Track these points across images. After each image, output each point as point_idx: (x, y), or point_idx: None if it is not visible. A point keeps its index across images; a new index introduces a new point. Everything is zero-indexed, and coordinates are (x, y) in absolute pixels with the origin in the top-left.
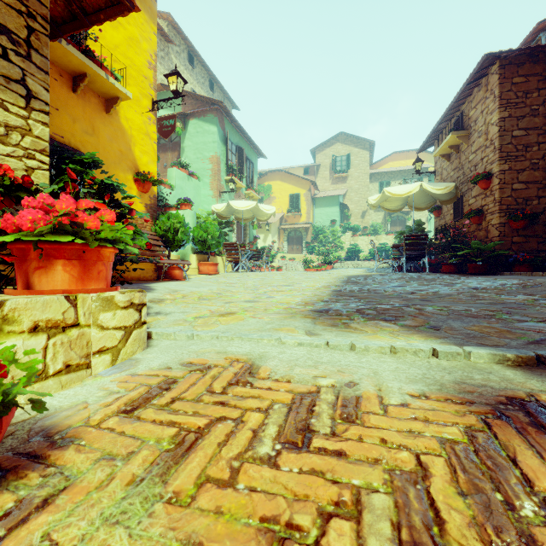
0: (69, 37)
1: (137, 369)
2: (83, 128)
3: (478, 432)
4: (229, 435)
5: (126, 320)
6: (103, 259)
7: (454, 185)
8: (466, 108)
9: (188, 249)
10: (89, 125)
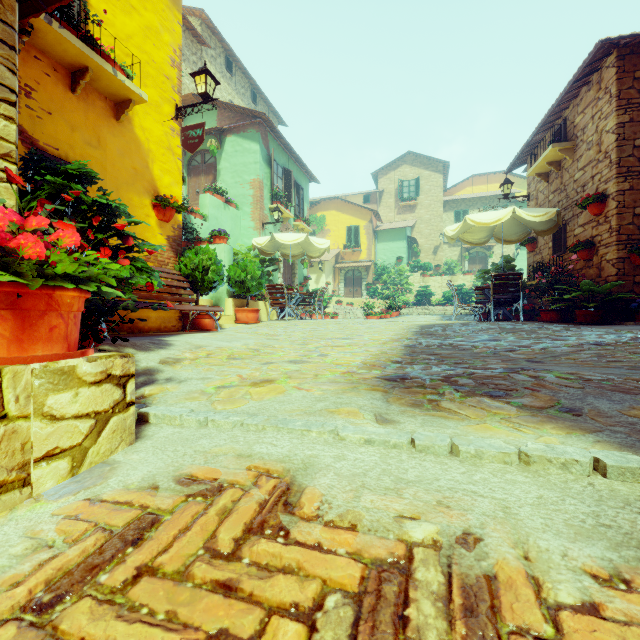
0: (63, 19)
1: (105, 488)
2: (85, 138)
3: None
4: None
5: (99, 402)
6: (59, 308)
7: (556, 211)
8: (570, 114)
9: (223, 292)
10: (93, 135)
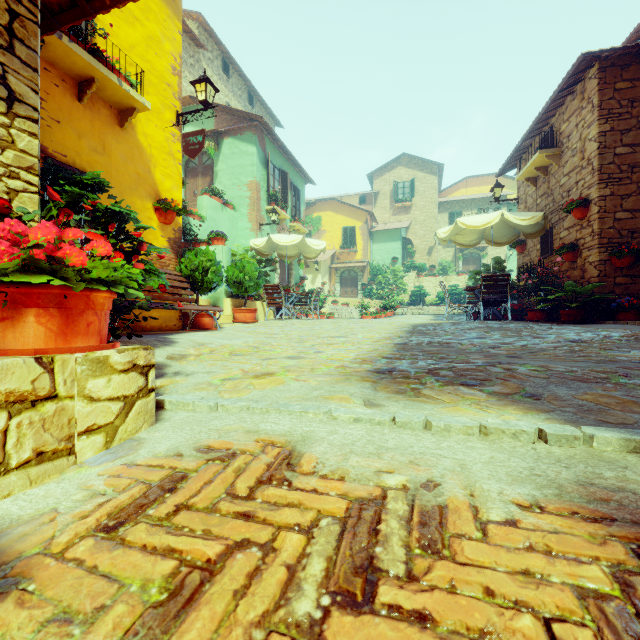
0: (72, 33)
1: (137, 456)
2: (91, 145)
3: (633, 577)
4: (252, 576)
5: (126, 387)
6: (94, 307)
7: (542, 214)
8: (556, 122)
9: (222, 292)
10: (98, 142)
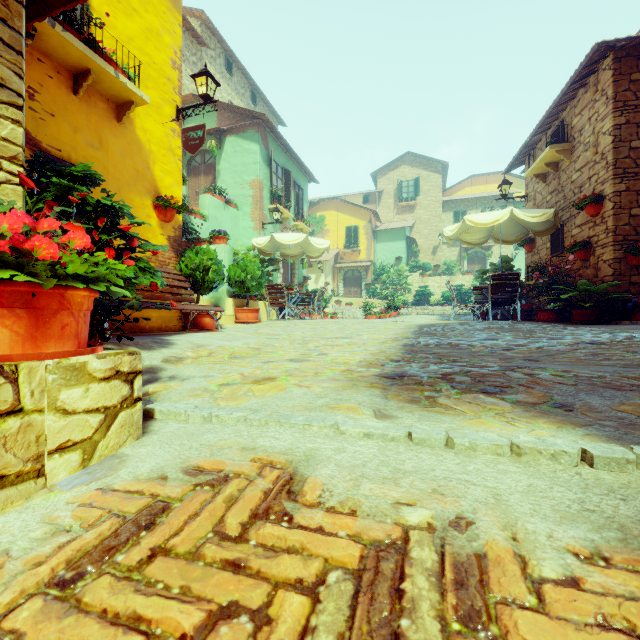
0: (66, 22)
1: (116, 478)
2: (87, 140)
3: None
4: None
5: (108, 397)
6: (70, 307)
7: (553, 211)
8: (567, 116)
9: (223, 292)
10: (95, 137)
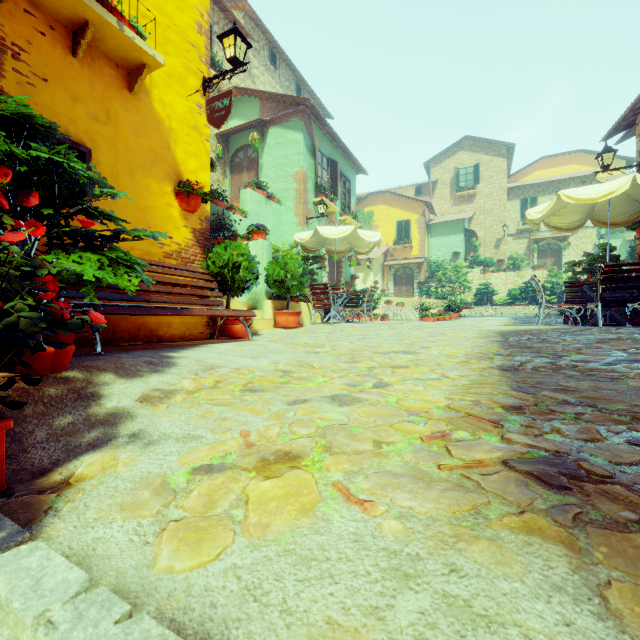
0: None
1: None
2: (90, 112)
3: None
4: None
5: None
6: None
7: None
8: None
9: (262, 293)
10: (100, 109)
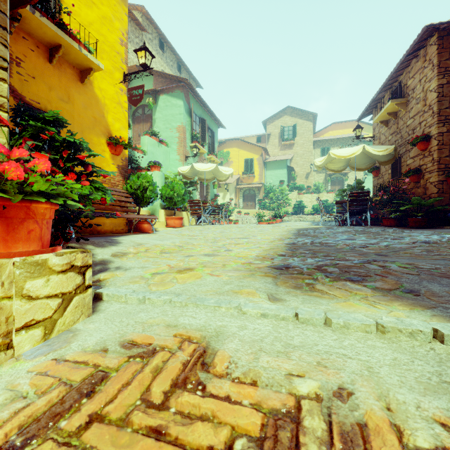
0: (43, 10)
1: (68, 350)
2: (59, 96)
3: None
4: None
5: (65, 285)
6: (35, 216)
7: (393, 147)
8: (404, 78)
9: (157, 205)
10: (64, 93)
